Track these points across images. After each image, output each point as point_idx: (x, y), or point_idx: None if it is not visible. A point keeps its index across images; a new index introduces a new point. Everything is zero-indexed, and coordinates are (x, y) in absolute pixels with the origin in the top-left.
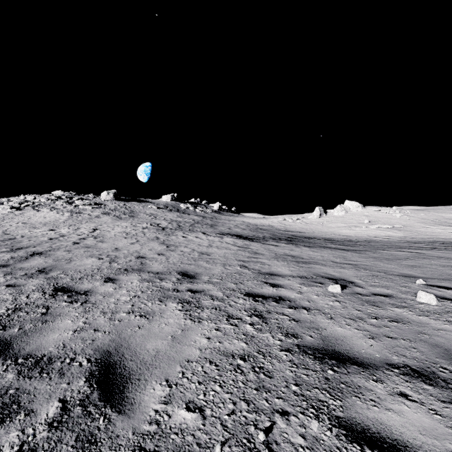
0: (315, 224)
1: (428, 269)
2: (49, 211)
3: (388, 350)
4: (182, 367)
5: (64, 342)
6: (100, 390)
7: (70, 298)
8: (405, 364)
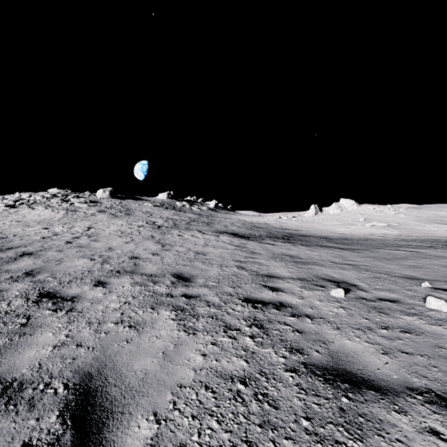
0: (310, 222)
1: (430, 270)
2: (44, 209)
3: (406, 370)
4: (173, 395)
5: (41, 362)
6: (74, 428)
7: (54, 305)
8: (428, 388)
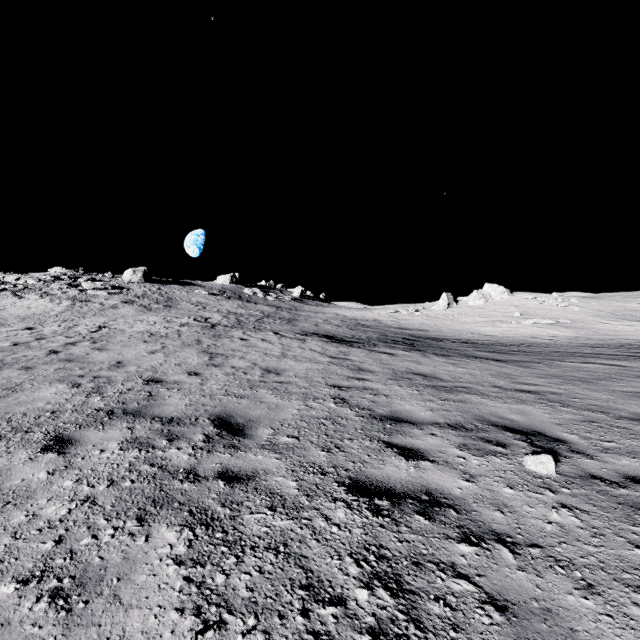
0: (441, 318)
1: None
2: (39, 298)
3: None
4: None
5: None
6: None
7: None
8: None
